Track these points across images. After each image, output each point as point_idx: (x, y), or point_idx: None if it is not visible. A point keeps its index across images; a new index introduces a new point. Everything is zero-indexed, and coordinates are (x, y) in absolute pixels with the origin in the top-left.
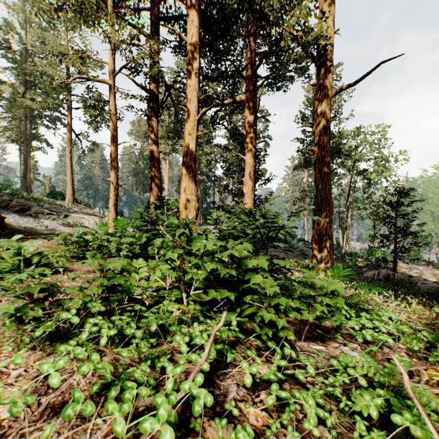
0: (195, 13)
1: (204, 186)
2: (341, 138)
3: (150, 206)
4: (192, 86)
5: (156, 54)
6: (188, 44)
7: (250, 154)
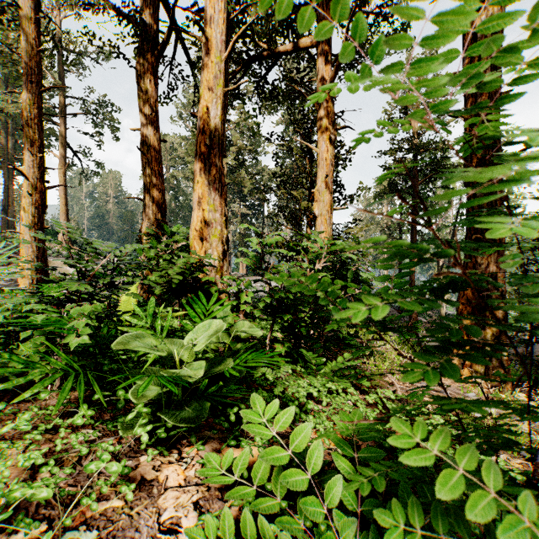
0: None
1: (250, 223)
2: (446, 149)
3: (142, 238)
4: None
5: None
6: None
7: (326, 143)
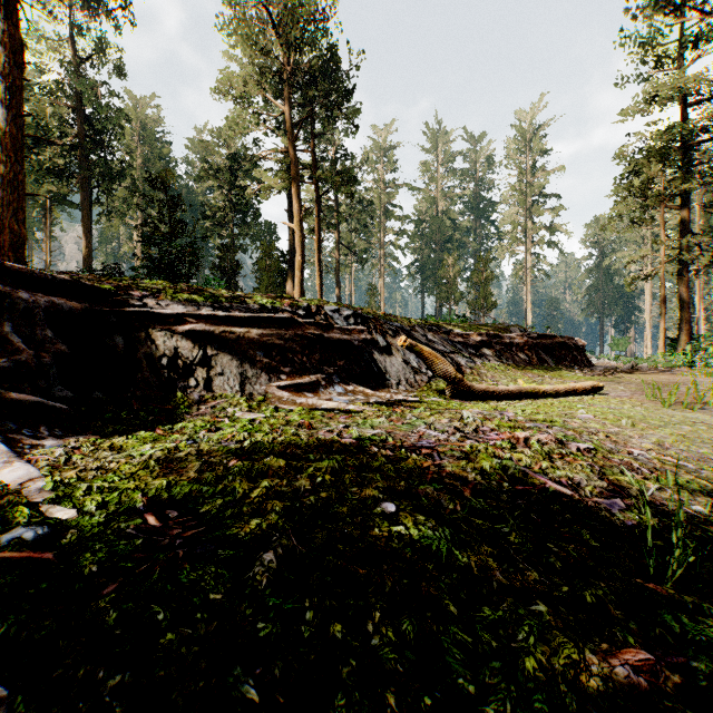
0: None
1: None
2: None
3: (679, 339)
4: None
5: (686, 220)
6: None
7: None
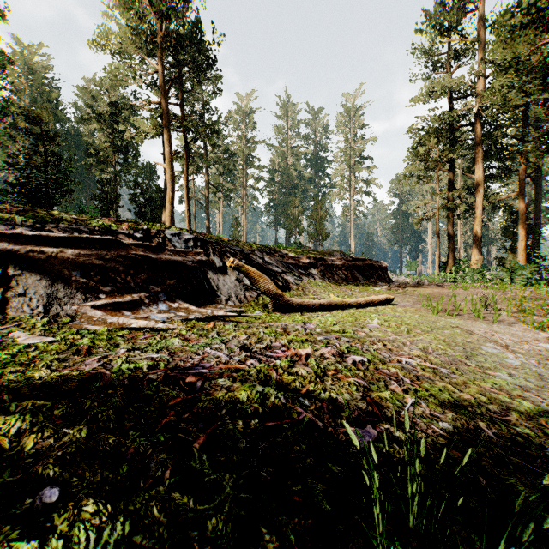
0: (481, 163)
1: None
2: None
3: (448, 263)
4: (479, 201)
5: (452, 180)
6: (476, 180)
7: (521, 229)
